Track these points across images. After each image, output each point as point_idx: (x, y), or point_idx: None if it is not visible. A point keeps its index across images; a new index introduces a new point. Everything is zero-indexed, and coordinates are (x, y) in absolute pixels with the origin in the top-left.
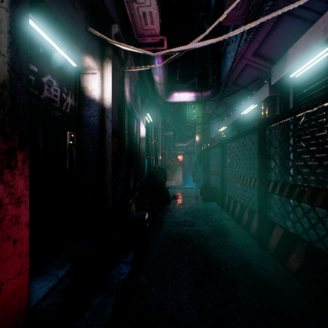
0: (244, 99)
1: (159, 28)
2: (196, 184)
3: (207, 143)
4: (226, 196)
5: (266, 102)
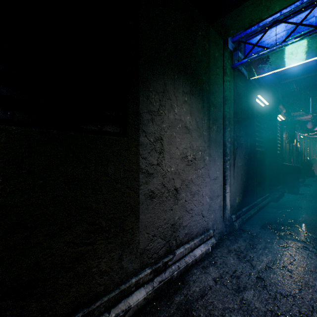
0: None
1: (310, 119)
2: None
3: None
4: None
5: None
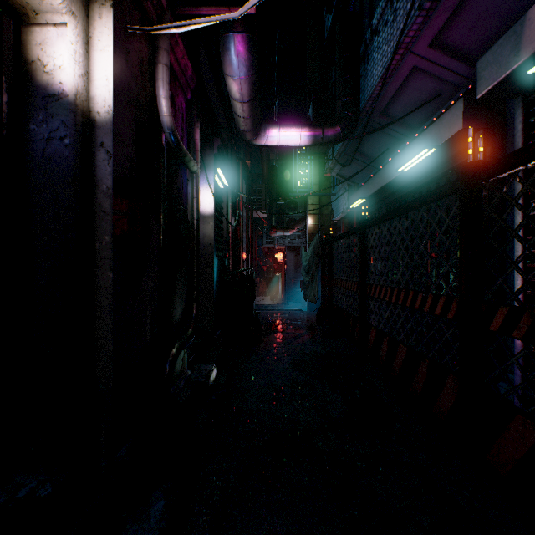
0: (399, 145)
1: None
2: (308, 303)
3: (327, 230)
4: (372, 330)
5: (452, 145)
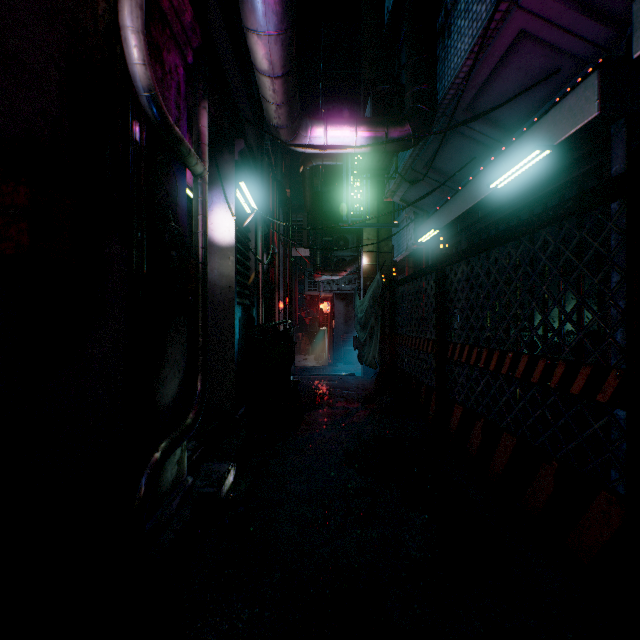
0: (488, 156)
1: None
2: (363, 365)
3: (387, 272)
4: (456, 407)
5: (573, 145)
